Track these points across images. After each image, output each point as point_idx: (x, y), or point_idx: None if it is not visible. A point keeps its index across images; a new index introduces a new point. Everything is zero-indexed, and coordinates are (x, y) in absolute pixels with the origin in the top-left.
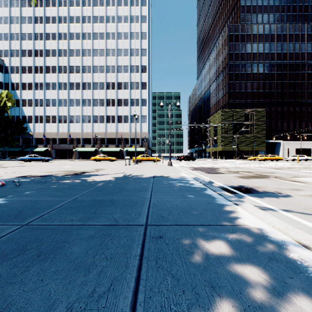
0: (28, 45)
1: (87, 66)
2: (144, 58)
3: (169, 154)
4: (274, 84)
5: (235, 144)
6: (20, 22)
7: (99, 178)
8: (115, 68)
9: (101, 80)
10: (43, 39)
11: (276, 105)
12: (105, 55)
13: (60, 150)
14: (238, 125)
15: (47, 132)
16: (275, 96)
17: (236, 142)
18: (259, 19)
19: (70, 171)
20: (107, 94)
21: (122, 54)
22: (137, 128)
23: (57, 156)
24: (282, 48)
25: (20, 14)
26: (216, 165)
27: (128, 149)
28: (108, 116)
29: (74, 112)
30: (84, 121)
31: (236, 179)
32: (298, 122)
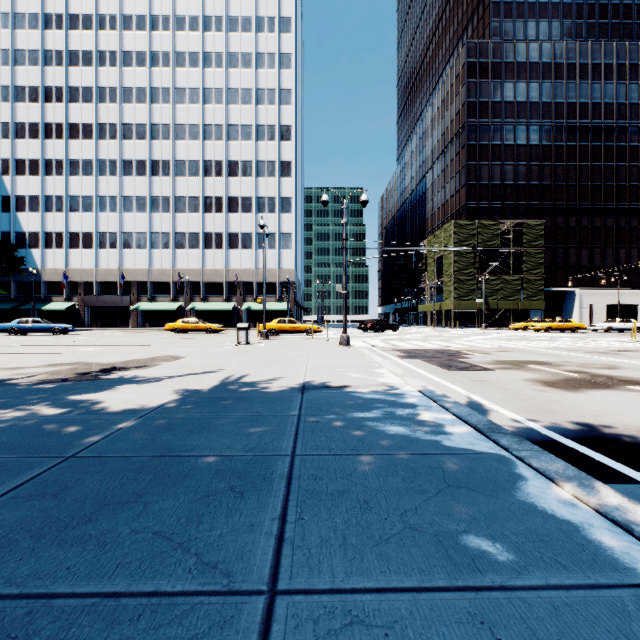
0: (30, 77)
1: (163, 124)
2: (285, 109)
3: (344, 318)
4: (562, 168)
5: (481, 296)
6: (12, 25)
7: (129, 397)
8: (224, 131)
9: (193, 156)
10: (63, 64)
11: (565, 212)
12: (200, 101)
13: (101, 309)
14: (486, 255)
15: (72, 269)
16: (563, 194)
17: (483, 290)
18: (530, 32)
19: (79, 364)
20: (205, 187)
21: (239, 101)
22: (272, 260)
23: (95, 321)
24: (578, 92)
25: (12, 7)
26: (452, 345)
27: (251, 306)
28: (209, 235)
29: (134, 226)
30: (154, 244)
31: (542, 391)
32: (611, 249)
